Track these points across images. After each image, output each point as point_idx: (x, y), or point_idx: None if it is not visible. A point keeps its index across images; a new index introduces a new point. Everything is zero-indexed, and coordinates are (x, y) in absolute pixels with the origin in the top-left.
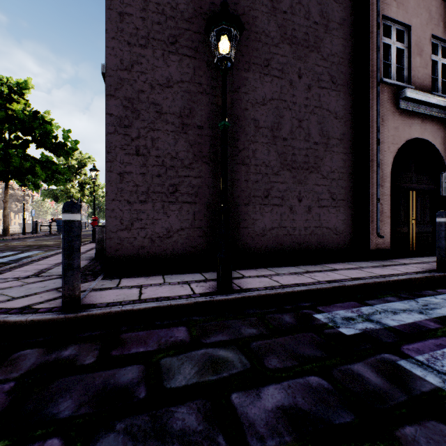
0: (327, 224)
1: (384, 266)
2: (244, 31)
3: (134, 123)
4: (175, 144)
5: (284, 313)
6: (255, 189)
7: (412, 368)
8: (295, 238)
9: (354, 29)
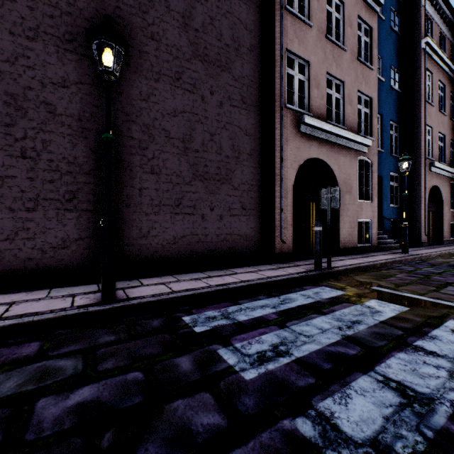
0: (239, 231)
1: (279, 268)
2: (154, 41)
3: (19, 122)
4: (72, 148)
5: (157, 318)
6: (166, 198)
7: (224, 353)
8: (207, 245)
9: (263, 57)
